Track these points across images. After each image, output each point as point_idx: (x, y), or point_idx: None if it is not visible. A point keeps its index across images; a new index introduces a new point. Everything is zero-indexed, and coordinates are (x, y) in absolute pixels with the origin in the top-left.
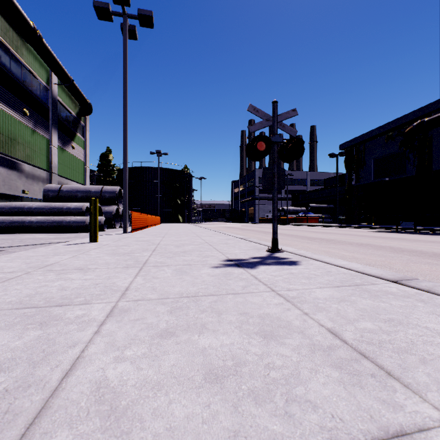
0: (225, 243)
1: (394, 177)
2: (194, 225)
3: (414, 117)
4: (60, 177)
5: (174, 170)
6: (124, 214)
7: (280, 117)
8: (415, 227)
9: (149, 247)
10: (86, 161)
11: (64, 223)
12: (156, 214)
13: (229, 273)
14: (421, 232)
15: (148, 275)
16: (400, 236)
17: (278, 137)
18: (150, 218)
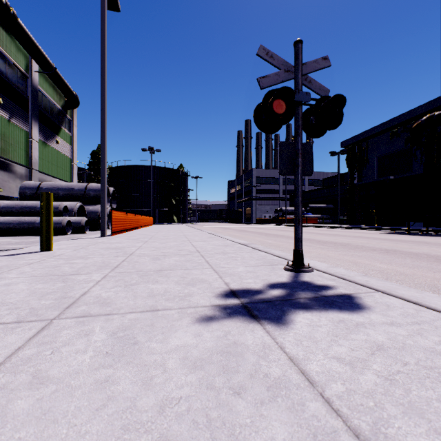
0: (222, 253)
1: (399, 176)
2: (189, 226)
3: (422, 112)
4: (42, 173)
5: (168, 168)
6: (101, 213)
7: (306, 67)
8: (427, 229)
9: (114, 260)
10: (73, 157)
11: (36, 225)
12: (150, 214)
13: (236, 352)
14: (434, 234)
15: (30, 362)
16: (419, 239)
17: (304, 94)
18: (140, 219)
